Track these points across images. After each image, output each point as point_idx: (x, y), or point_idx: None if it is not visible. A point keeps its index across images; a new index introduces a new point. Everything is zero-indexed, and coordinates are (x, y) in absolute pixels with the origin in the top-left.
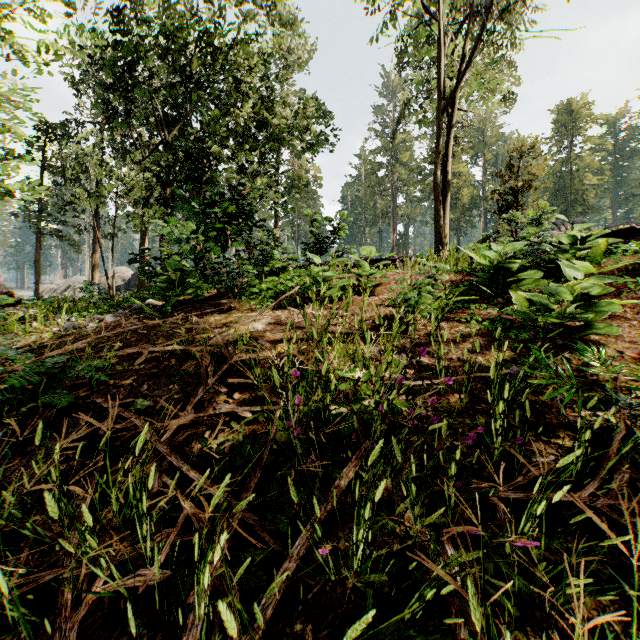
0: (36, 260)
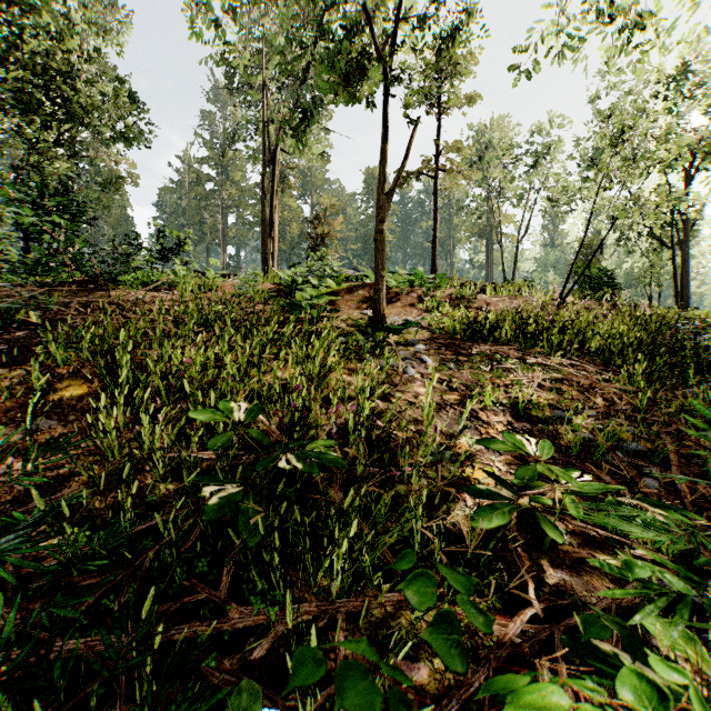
0: None
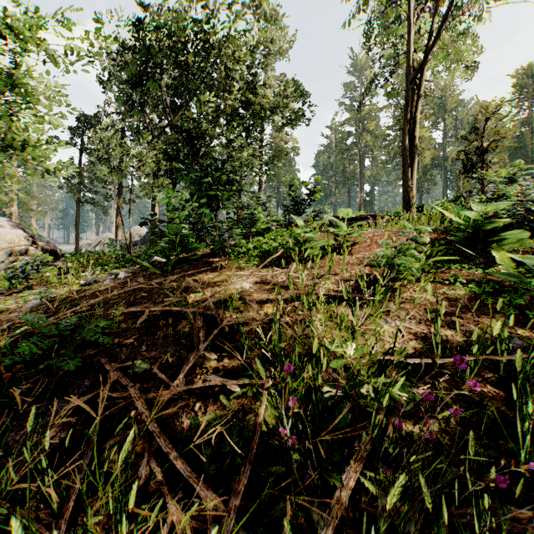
0: (76, 222)
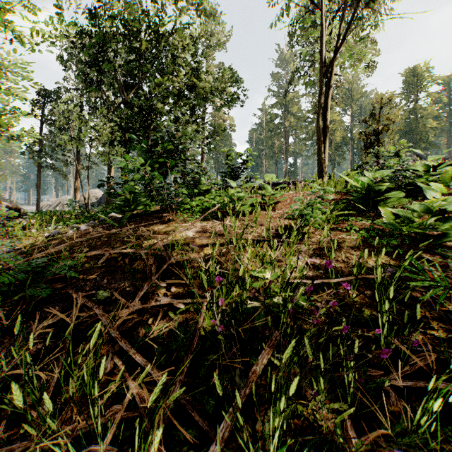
0: (37, 185)
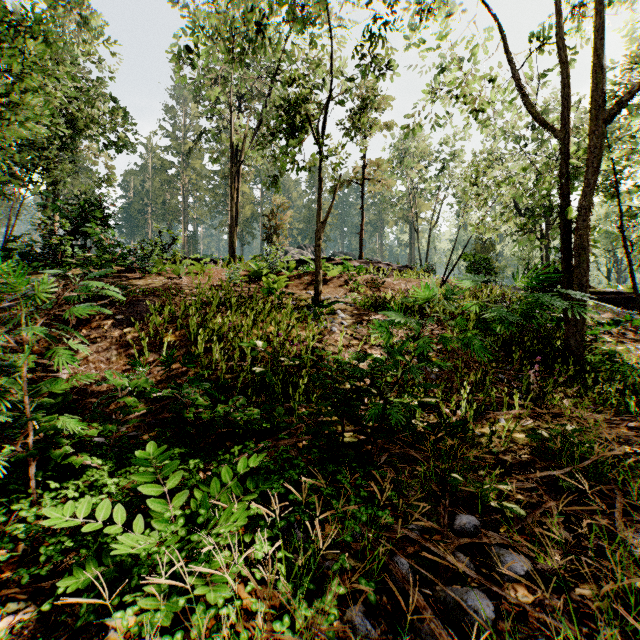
0: None
